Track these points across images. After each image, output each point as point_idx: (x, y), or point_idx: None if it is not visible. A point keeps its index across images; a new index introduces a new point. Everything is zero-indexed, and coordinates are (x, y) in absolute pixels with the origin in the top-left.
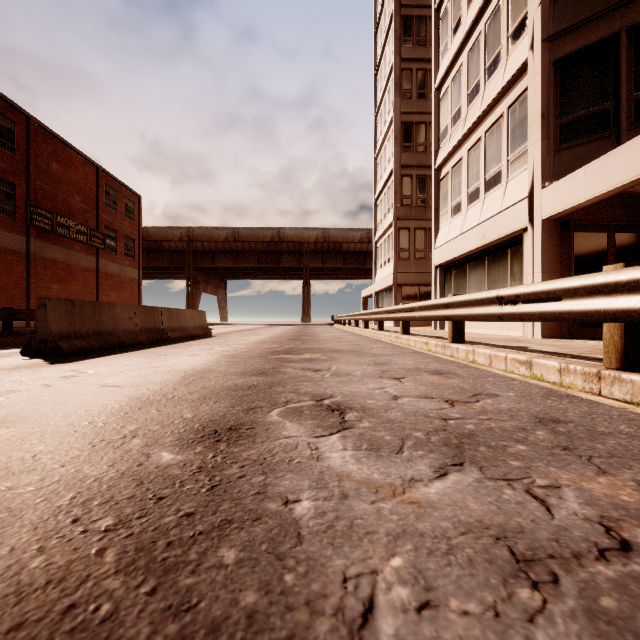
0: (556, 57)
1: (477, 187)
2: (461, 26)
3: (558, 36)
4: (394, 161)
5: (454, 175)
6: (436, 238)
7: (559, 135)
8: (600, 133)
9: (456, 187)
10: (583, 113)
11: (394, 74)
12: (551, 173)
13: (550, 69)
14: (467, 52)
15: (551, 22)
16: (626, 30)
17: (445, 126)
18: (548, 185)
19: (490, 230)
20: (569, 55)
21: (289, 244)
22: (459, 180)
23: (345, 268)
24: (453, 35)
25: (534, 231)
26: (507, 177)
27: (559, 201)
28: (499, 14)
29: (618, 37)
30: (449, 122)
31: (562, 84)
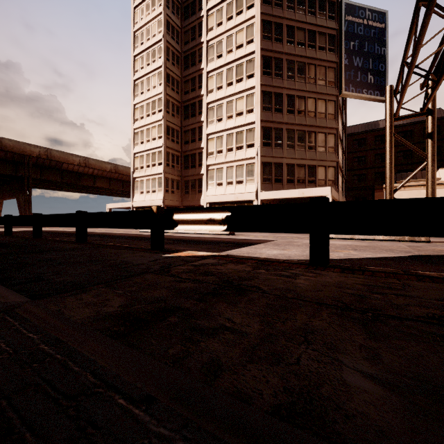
0: (262, 161)
1: (232, 181)
2: (223, 122)
3: (262, 156)
4: (164, 143)
5: (218, 172)
6: (206, 191)
7: (262, 180)
8: (269, 182)
9: (220, 176)
10: (267, 177)
11: (164, 99)
12: (261, 188)
13: (261, 163)
14: (226, 134)
15: (261, 152)
16: (273, 163)
17: (212, 151)
18: (261, 191)
19: (240, 197)
20: (264, 162)
21: (8, 153)
22: (221, 175)
23: (55, 181)
24: (218, 121)
25: (258, 201)
26: (246, 183)
27: (265, 196)
28: (242, 134)
29: (272, 163)
30: (215, 151)
31: (263, 168)
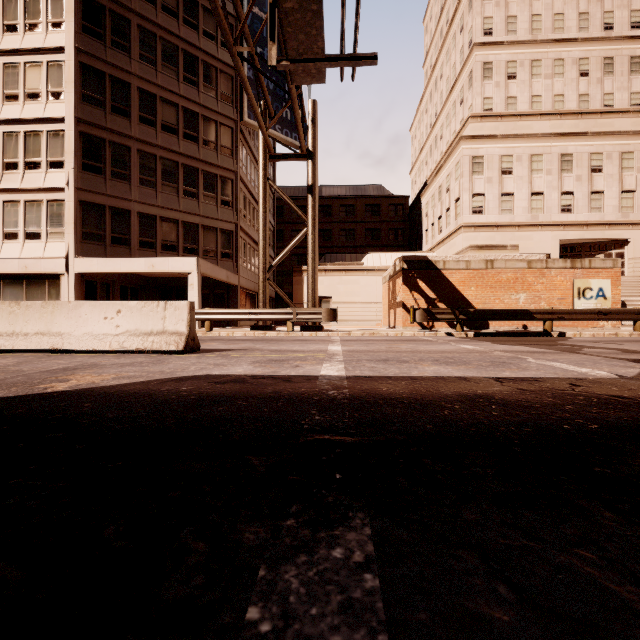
0: (81, 199)
1: (16, 232)
2: None
3: (82, 190)
4: None
5: None
6: None
7: (82, 235)
8: (99, 242)
9: None
10: (93, 231)
11: None
12: (79, 252)
13: (78, 202)
14: (3, 131)
15: (79, 181)
16: (109, 206)
17: None
18: (78, 257)
19: (33, 266)
20: (87, 201)
21: None
22: None
23: None
24: None
25: (70, 277)
26: (47, 239)
27: (85, 268)
28: (40, 139)
29: (106, 207)
30: None
31: (84, 213)
